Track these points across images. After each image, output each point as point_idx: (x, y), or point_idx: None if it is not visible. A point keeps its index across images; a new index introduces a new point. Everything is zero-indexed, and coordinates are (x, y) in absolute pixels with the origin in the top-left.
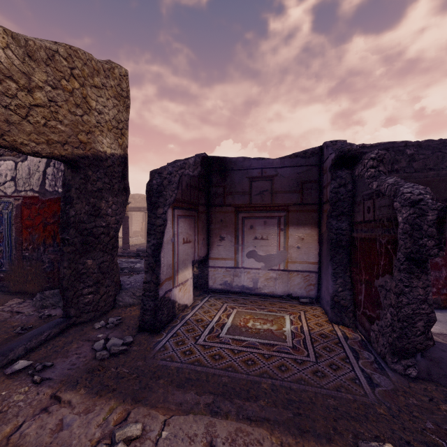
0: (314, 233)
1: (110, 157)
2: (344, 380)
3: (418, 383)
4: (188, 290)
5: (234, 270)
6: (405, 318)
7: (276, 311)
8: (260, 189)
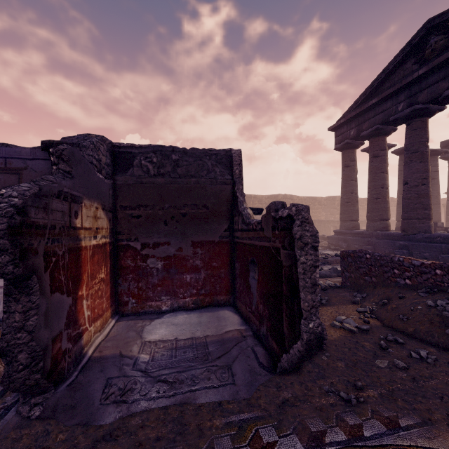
0: None
1: None
2: None
3: (24, 429)
4: None
5: None
6: (5, 352)
7: None
8: (4, 184)
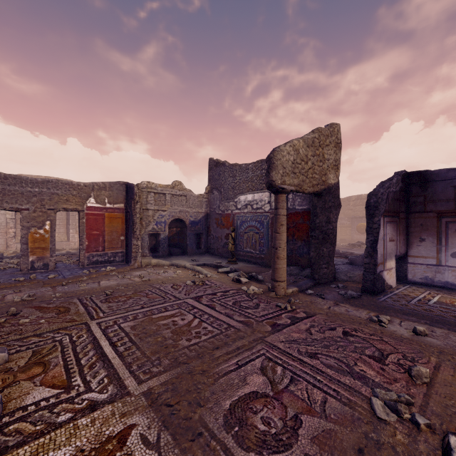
0: None
1: (333, 186)
2: None
3: None
4: (392, 276)
5: (436, 267)
6: None
7: None
8: None
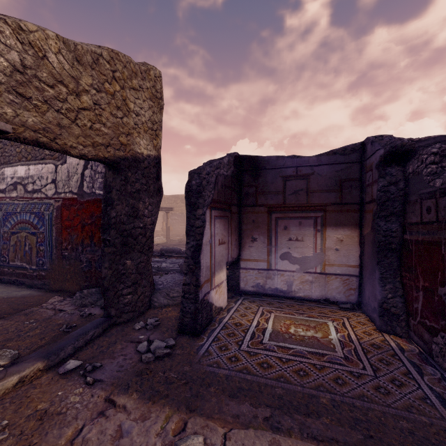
0: (355, 235)
1: (146, 158)
2: (413, 400)
3: None
4: (223, 293)
5: (267, 272)
6: None
7: (316, 317)
8: (295, 188)
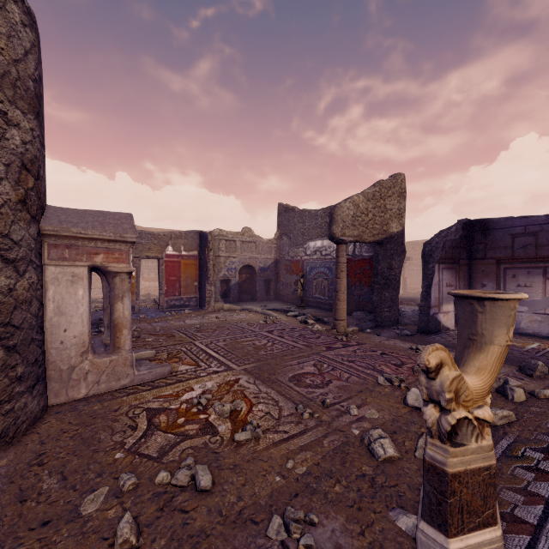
0: None
1: (396, 234)
2: None
3: None
4: (450, 319)
5: None
6: None
7: (529, 341)
8: (523, 244)
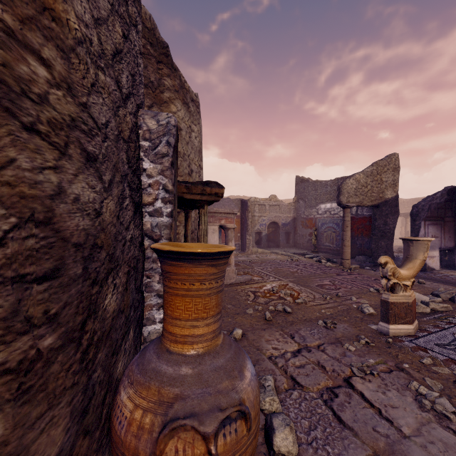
0: None
1: (390, 199)
2: None
3: None
4: (435, 262)
5: None
6: None
7: None
8: None
